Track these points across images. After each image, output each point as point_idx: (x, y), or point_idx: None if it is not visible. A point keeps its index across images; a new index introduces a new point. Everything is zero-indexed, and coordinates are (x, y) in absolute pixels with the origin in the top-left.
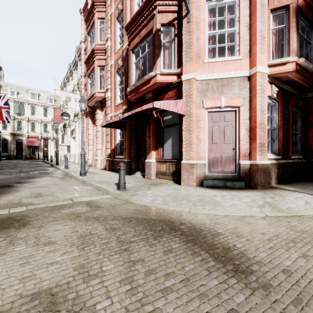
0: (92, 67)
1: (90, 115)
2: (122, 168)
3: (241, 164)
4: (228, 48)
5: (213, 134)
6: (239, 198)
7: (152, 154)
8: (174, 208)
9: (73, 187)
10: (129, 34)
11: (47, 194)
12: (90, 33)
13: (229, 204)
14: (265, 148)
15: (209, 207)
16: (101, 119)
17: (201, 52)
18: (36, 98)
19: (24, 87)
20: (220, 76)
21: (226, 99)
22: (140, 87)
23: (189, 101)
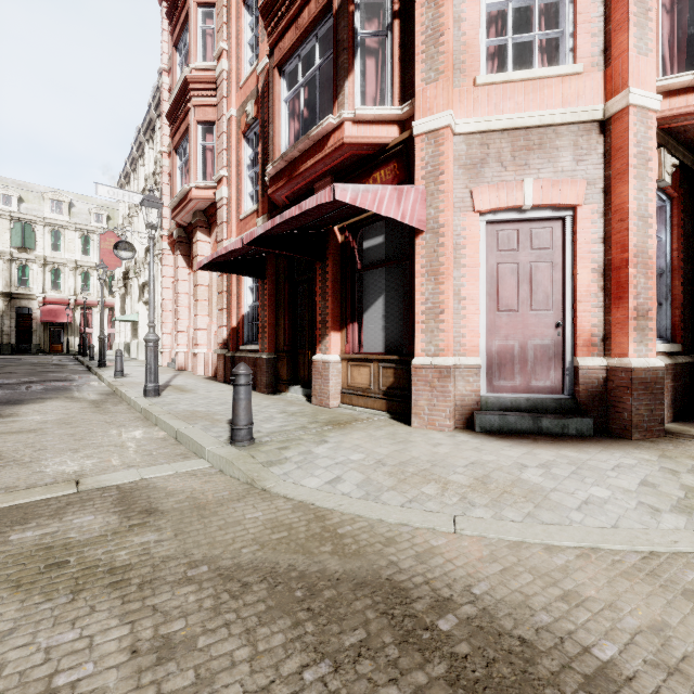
0: (184, 125)
1: (181, 247)
2: (241, 380)
3: (581, 368)
4: (541, 48)
5: (500, 284)
6: (598, 474)
7: (332, 341)
8: (403, 517)
9: (109, 432)
10: (271, 25)
11: (18, 458)
12: (181, 44)
13: (577, 500)
14: (650, 324)
15: (516, 510)
16: (208, 254)
17: (468, 56)
18: (65, 211)
19: (35, 186)
20: (521, 122)
21: (537, 186)
22: (298, 163)
23: (433, 193)
